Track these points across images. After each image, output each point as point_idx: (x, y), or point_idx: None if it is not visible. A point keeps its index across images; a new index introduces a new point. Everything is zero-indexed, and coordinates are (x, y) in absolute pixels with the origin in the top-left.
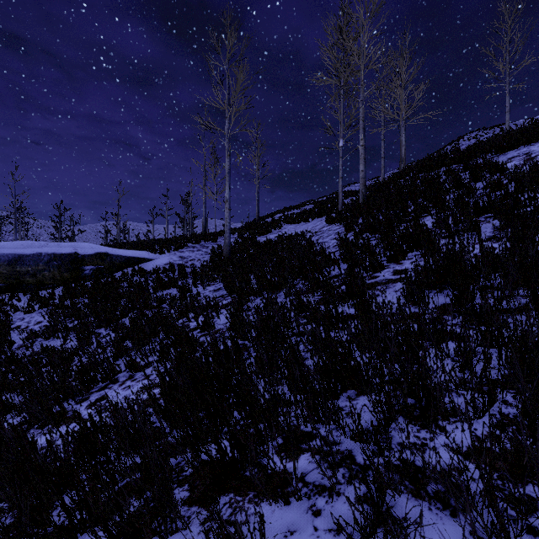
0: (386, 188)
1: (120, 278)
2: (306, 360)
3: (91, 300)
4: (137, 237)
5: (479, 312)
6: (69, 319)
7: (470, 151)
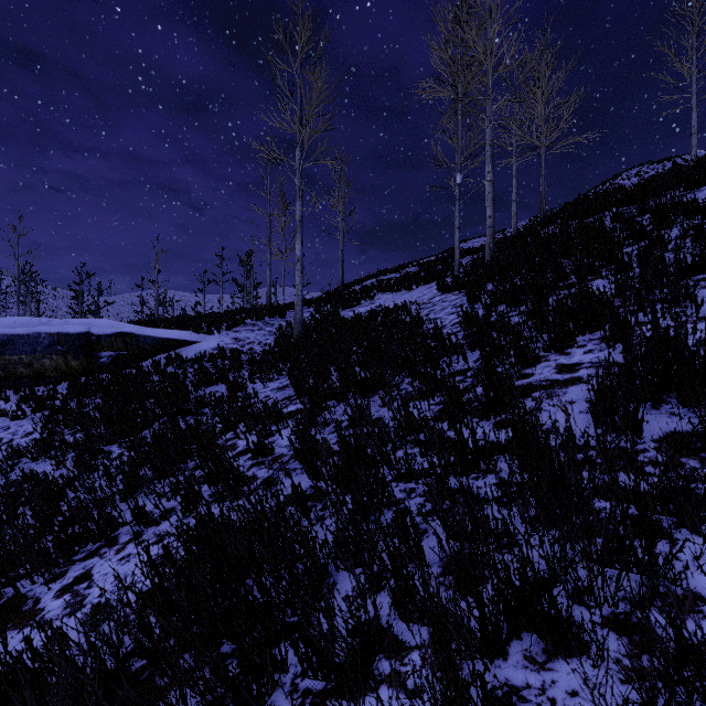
0: (522, 241)
1: (148, 369)
2: (426, 536)
3: (105, 401)
4: (184, 311)
5: None
6: (72, 429)
7: (646, 187)
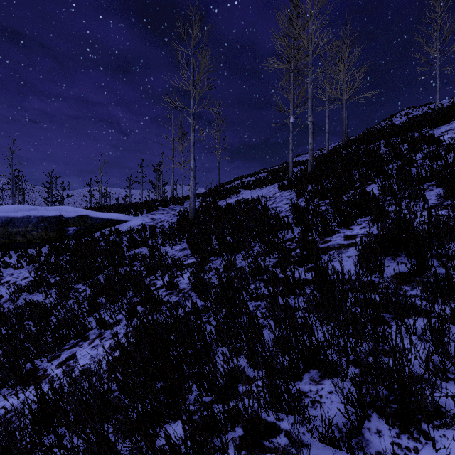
0: (331, 158)
1: (98, 237)
2: (265, 329)
3: (72, 257)
4: (117, 201)
5: (443, 285)
6: (52, 275)
7: (406, 125)
